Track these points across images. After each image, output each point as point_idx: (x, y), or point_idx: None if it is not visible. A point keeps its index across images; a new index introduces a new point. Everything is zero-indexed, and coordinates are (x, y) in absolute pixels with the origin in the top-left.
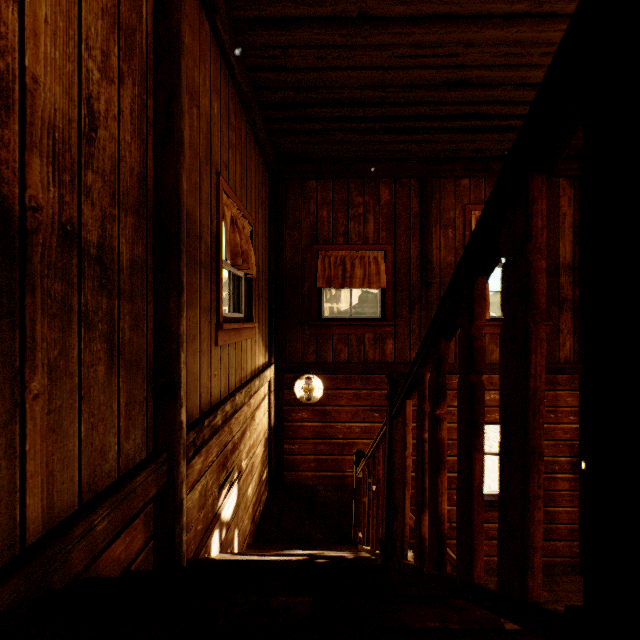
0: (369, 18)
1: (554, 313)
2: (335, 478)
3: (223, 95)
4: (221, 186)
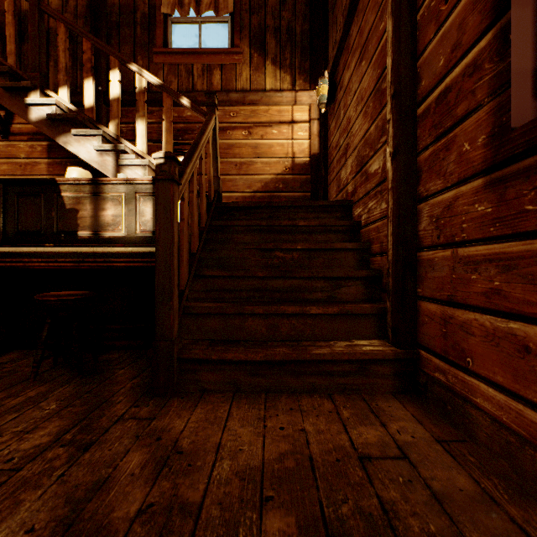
0: None
1: None
2: (343, 198)
3: None
4: None
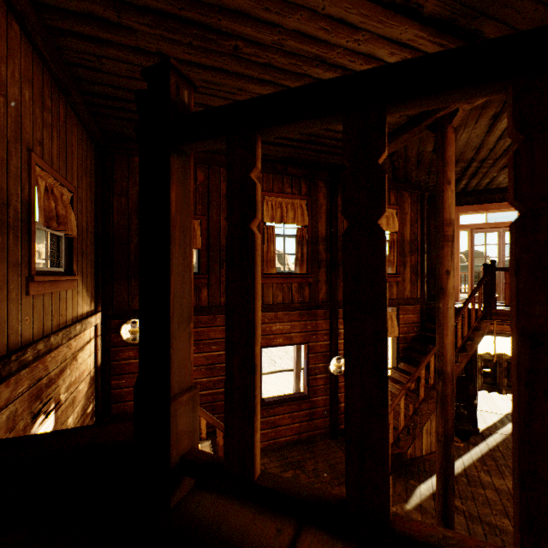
0: (166, 56)
1: (316, 269)
2: None
3: (36, 83)
4: (33, 161)
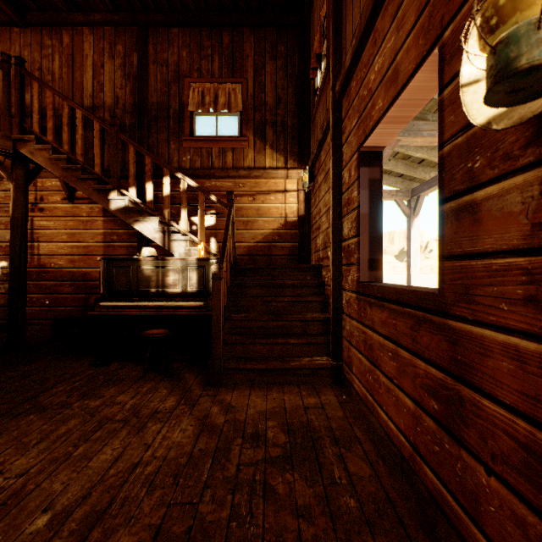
0: None
1: None
2: (318, 258)
3: (194, 42)
4: (187, 83)
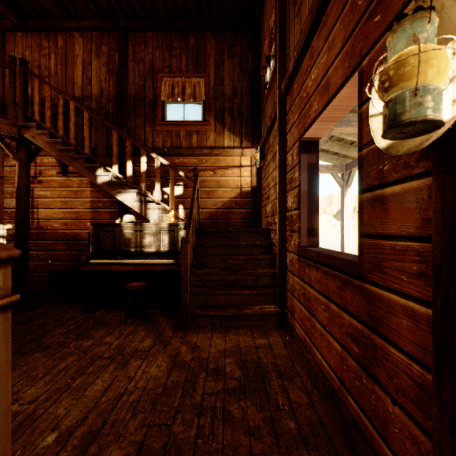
0: None
1: None
2: (267, 222)
3: (165, 44)
4: (160, 77)
